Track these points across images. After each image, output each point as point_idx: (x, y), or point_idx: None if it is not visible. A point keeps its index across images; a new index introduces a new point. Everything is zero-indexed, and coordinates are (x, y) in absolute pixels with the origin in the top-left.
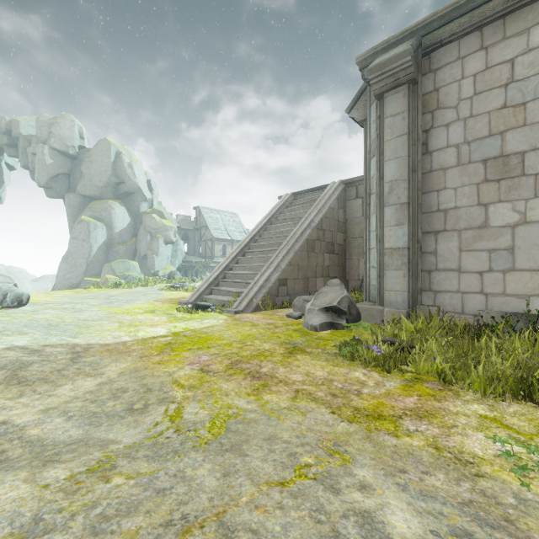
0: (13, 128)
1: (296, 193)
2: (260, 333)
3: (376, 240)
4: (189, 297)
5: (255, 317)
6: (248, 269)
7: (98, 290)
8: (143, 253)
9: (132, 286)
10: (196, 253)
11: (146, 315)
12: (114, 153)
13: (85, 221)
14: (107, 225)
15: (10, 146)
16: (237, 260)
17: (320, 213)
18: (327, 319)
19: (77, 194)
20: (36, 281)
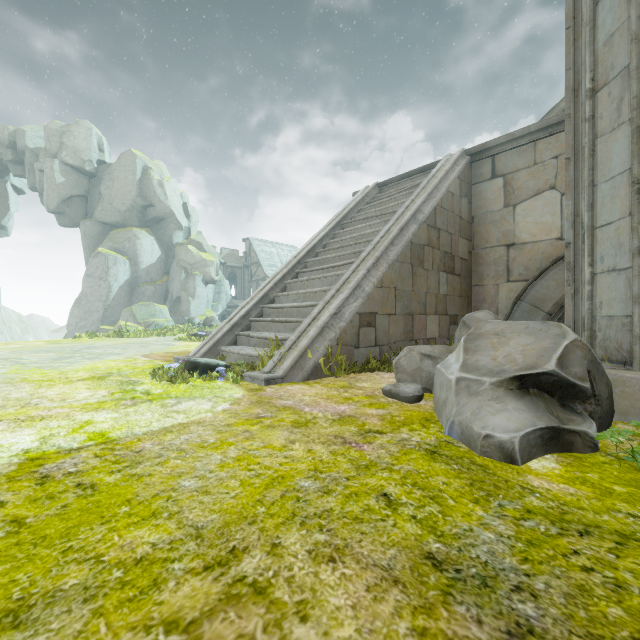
0: (18, 139)
1: (382, 183)
2: (315, 465)
3: (631, 193)
4: (195, 349)
5: (309, 393)
6: (302, 300)
7: (90, 339)
8: (176, 294)
9: (141, 335)
10: (246, 297)
11: (74, 385)
12: (140, 169)
13: (102, 253)
14: (131, 259)
15: (16, 164)
16: (284, 286)
17: (432, 199)
18: (538, 418)
19: (95, 221)
20: (57, 332)
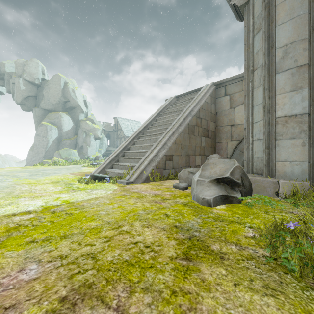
0: (1, 67)
1: (178, 96)
2: (144, 208)
3: (263, 111)
4: (94, 170)
5: (144, 187)
6: (141, 149)
7: (41, 166)
8: (81, 144)
9: (66, 164)
10: (115, 146)
11: (46, 185)
12: (63, 83)
13: (44, 124)
14: (58, 127)
15: None
16: (134, 142)
17: (198, 105)
18: (220, 192)
19: (40, 108)
20: (20, 163)
